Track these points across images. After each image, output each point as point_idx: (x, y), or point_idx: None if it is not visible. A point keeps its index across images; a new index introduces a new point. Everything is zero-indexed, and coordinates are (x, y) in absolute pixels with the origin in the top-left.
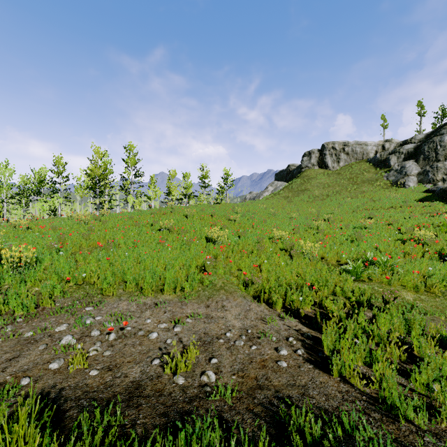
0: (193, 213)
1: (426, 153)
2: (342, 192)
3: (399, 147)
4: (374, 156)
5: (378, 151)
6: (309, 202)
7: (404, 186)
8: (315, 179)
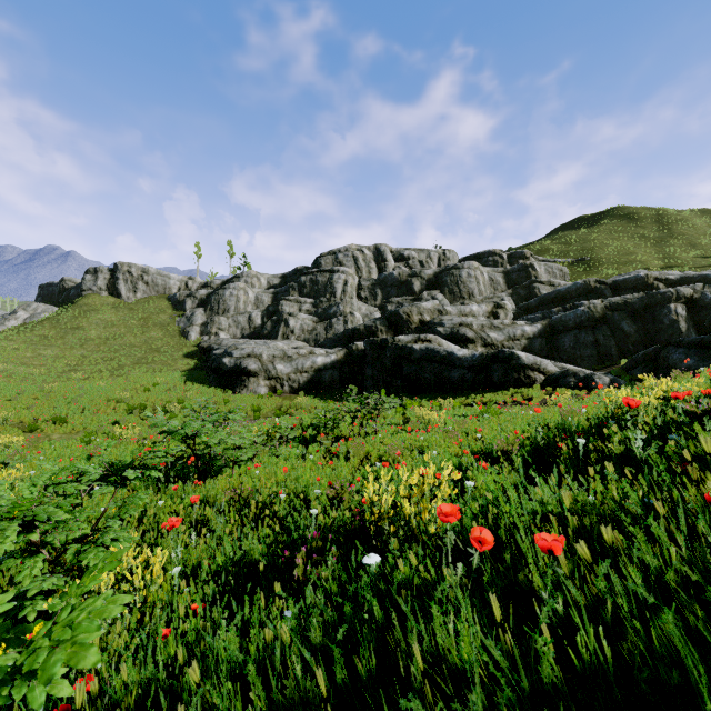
0: None
1: (213, 304)
2: (127, 336)
3: (201, 288)
4: (175, 294)
5: (181, 288)
6: (79, 348)
7: (188, 336)
8: (96, 313)
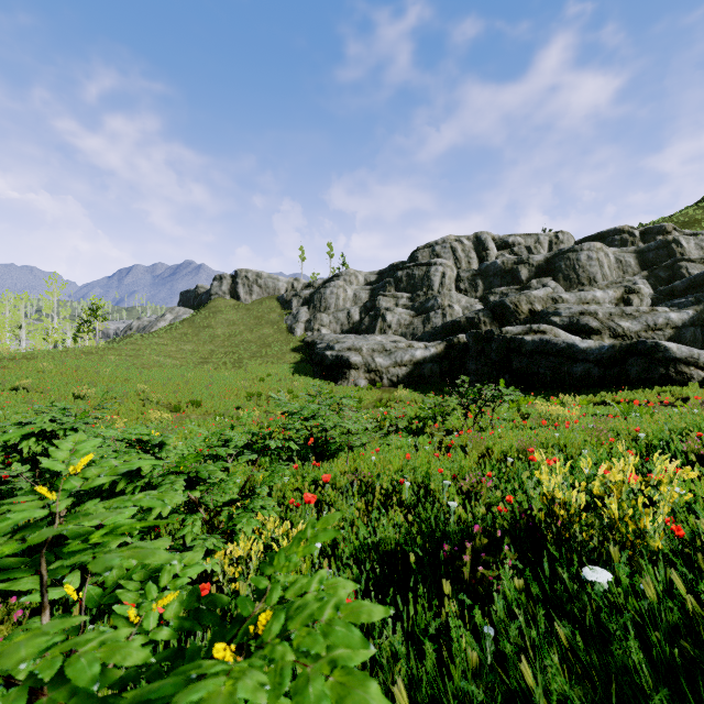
0: (51, 367)
1: (315, 302)
2: (245, 333)
3: (305, 288)
4: (283, 294)
5: (288, 289)
6: (209, 344)
7: (294, 332)
8: (221, 313)
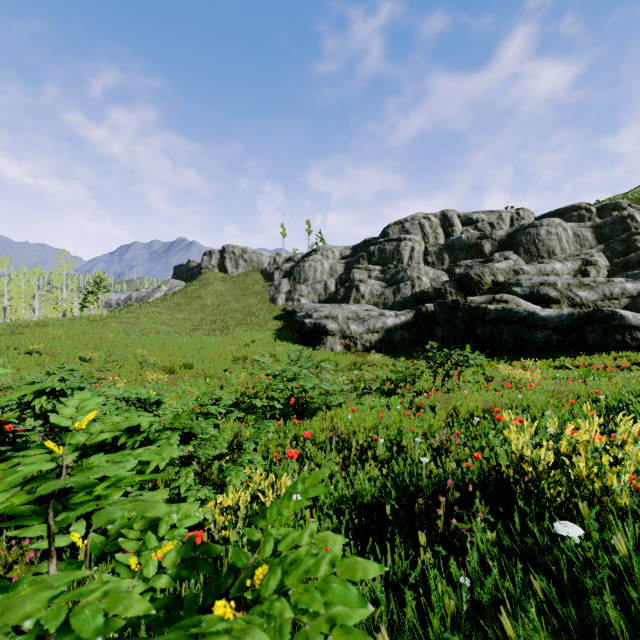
0: (61, 333)
1: (295, 274)
2: (232, 303)
3: (286, 262)
4: (266, 268)
5: (271, 263)
6: (199, 312)
7: (276, 302)
8: (211, 285)
